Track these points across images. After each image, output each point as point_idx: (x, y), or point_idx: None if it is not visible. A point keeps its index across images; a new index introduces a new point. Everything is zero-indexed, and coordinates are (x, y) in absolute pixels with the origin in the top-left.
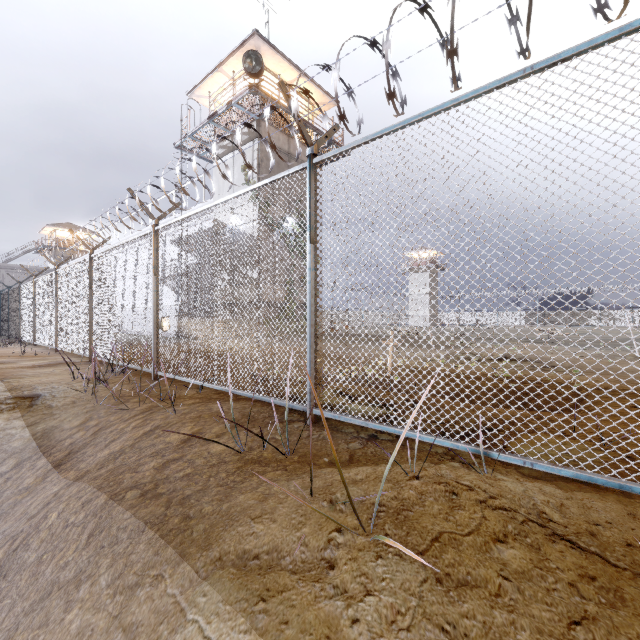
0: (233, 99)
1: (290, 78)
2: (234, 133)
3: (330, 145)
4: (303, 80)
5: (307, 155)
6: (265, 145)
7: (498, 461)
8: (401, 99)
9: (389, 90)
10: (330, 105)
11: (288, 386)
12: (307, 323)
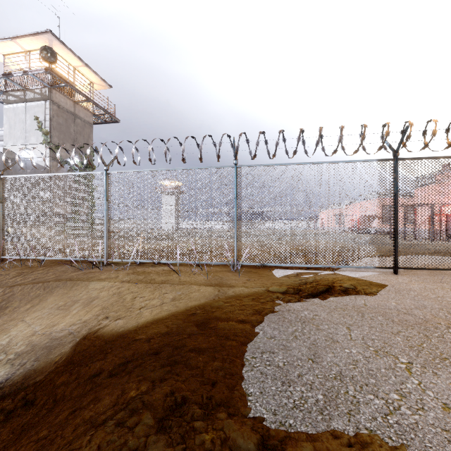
0: (29, 71)
1: (76, 64)
2: (26, 89)
3: (106, 114)
4: (86, 68)
5: (105, 169)
6: (82, 153)
7: (164, 265)
8: (139, 158)
9: (134, 162)
10: (106, 87)
11: (100, 249)
12: (105, 229)
